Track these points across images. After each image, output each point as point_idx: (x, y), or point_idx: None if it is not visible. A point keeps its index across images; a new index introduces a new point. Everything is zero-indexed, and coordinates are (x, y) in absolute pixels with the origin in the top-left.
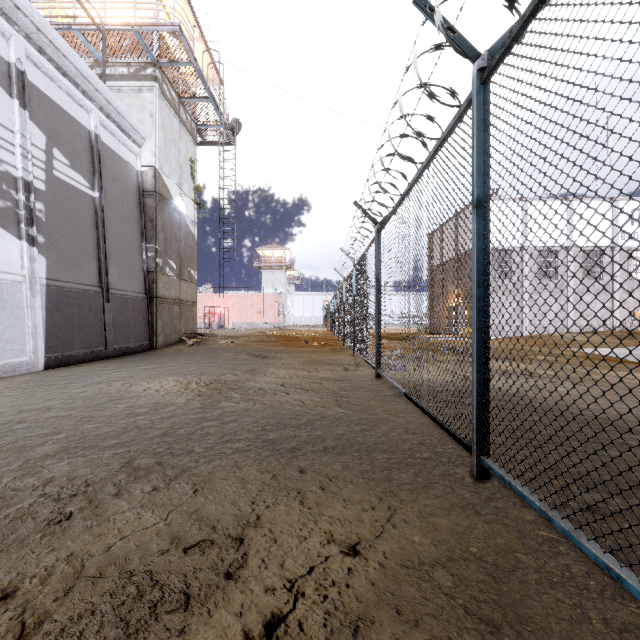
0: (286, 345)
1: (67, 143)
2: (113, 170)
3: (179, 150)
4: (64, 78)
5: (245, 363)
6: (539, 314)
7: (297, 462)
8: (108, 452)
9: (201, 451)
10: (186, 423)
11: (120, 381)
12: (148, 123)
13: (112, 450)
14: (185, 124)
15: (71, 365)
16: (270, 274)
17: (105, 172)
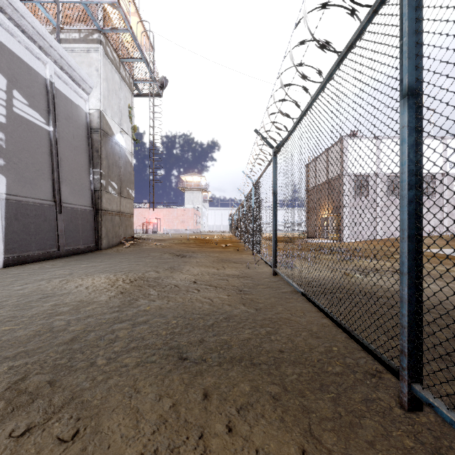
0: (201, 246)
1: (26, 87)
2: (66, 111)
3: (119, 98)
4: (23, 35)
5: (167, 261)
6: (389, 223)
7: (201, 381)
8: (5, 365)
9: (103, 363)
10: (99, 325)
11: (60, 278)
12: (94, 76)
13: (10, 362)
14: (124, 79)
15: (27, 263)
16: (190, 194)
17: (59, 112)
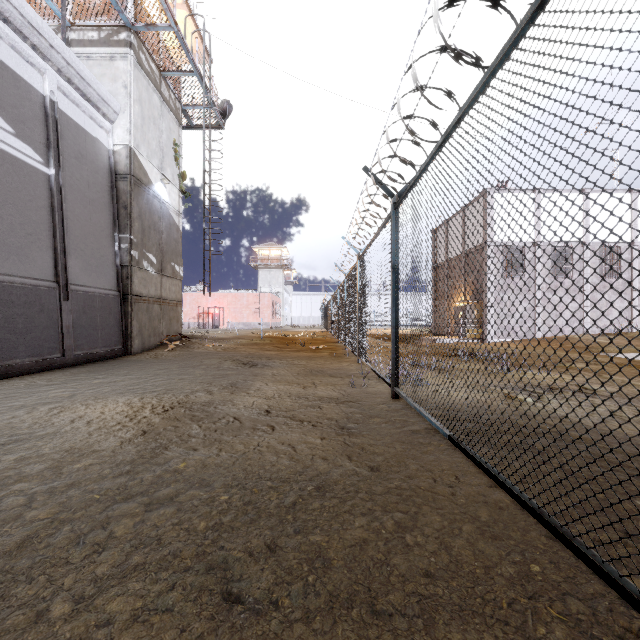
0: (280, 349)
1: (10, 106)
2: (76, 146)
3: (160, 130)
4: (6, 26)
5: (227, 374)
6: (553, 314)
7: None
8: None
9: (62, 614)
10: (86, 505)
11: (51, 404)
12: (121, 95)
13: None
14: (168, 102)
15: (11, 377)
16: (267, 273)
17: (65, 147)
